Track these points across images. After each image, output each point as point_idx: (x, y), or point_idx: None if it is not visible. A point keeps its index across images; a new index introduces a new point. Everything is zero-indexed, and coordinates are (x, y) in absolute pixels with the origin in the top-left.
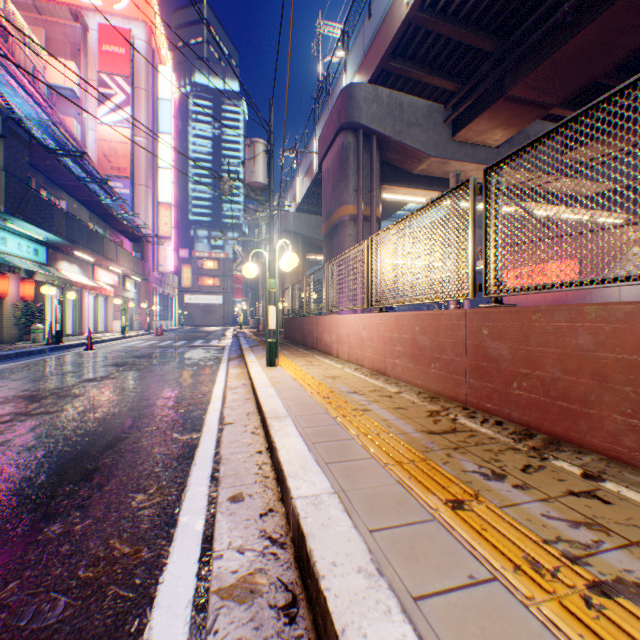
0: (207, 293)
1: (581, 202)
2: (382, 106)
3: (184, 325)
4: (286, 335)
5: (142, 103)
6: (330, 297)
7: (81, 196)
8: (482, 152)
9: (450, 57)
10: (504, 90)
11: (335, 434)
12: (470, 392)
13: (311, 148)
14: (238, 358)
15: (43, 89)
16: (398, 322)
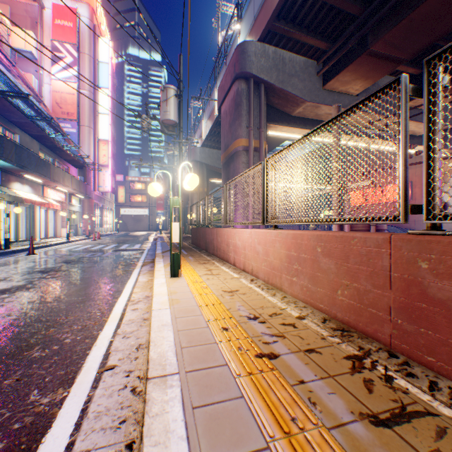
0: (137, 207)
1: (416, 140)
2: (269, 60)
3: (120, 230)
4: (193, 241)
5: (86, 64)
6: (228, 213)
7: (32, 131)
8: (345, 99)
9: (323, 20)
10: (367, 46)
11: (239, 431)
12: (397, 334)
13: (213, 98)
14: (151, 263)
15: (7, 51)
16: (296, 241)
